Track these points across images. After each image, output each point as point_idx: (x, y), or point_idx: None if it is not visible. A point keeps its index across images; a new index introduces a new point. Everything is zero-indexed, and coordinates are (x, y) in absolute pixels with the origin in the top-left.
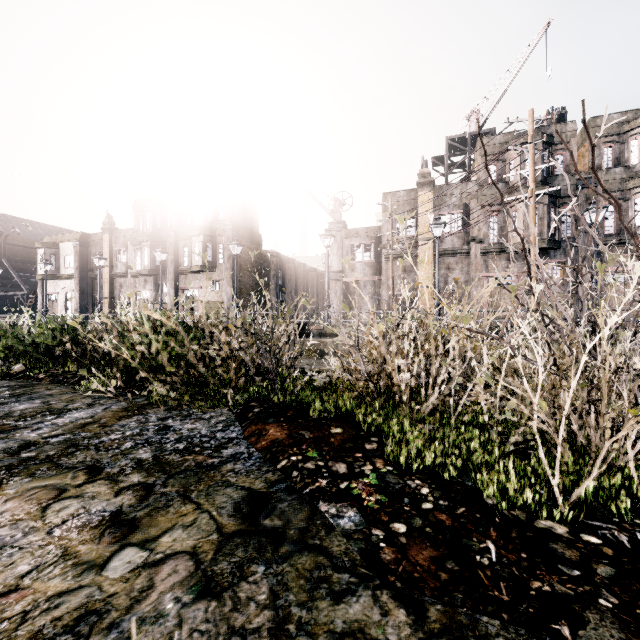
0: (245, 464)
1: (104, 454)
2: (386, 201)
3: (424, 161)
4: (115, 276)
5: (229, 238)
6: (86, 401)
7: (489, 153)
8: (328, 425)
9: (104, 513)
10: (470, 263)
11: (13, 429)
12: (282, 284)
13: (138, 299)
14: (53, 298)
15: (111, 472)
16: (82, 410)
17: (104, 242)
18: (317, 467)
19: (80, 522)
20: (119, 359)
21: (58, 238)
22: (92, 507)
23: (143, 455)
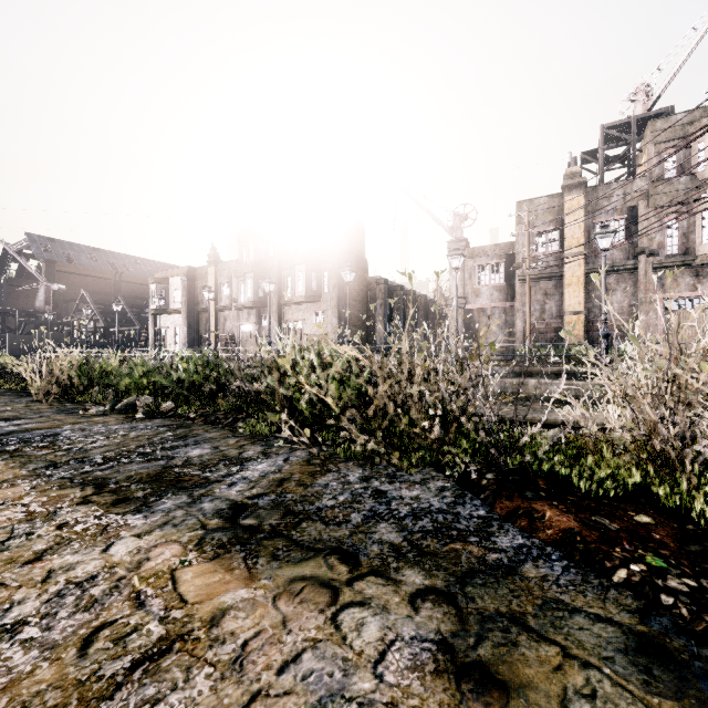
0: (553, 568)
1: (338, 530)
2: (521, 211)
3: (572, 158)
4: (219, 309)
5: (334, 265)
6: (257, 448)
7: (666, 139)
8: (619, 508)
9: (426, 644)
10: (637, 282)
11: (207, 482)
12: (389, 314)
13: (241, 333)
14: (163, 333)
15: (372, 563)
16: (261, 460)
17: (209, 275)
18: (693, 590)
19: (406, 659)
20: (281, 400)
21: (168, 273)
22: (399, 628)
23: (390, 536)
